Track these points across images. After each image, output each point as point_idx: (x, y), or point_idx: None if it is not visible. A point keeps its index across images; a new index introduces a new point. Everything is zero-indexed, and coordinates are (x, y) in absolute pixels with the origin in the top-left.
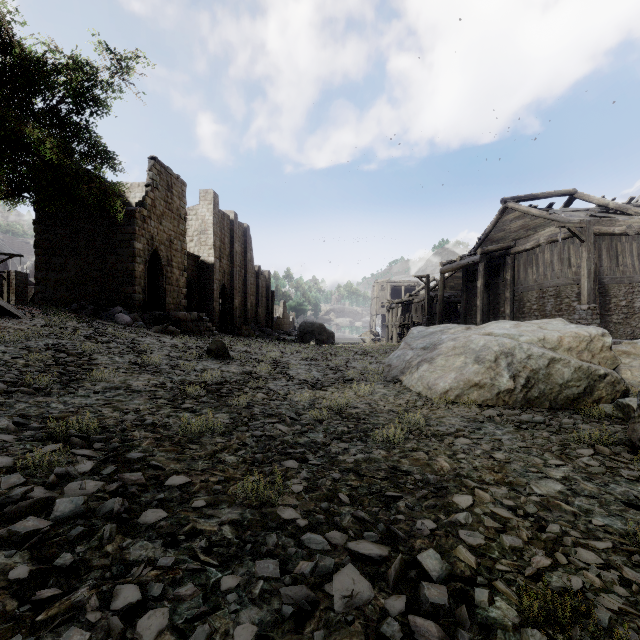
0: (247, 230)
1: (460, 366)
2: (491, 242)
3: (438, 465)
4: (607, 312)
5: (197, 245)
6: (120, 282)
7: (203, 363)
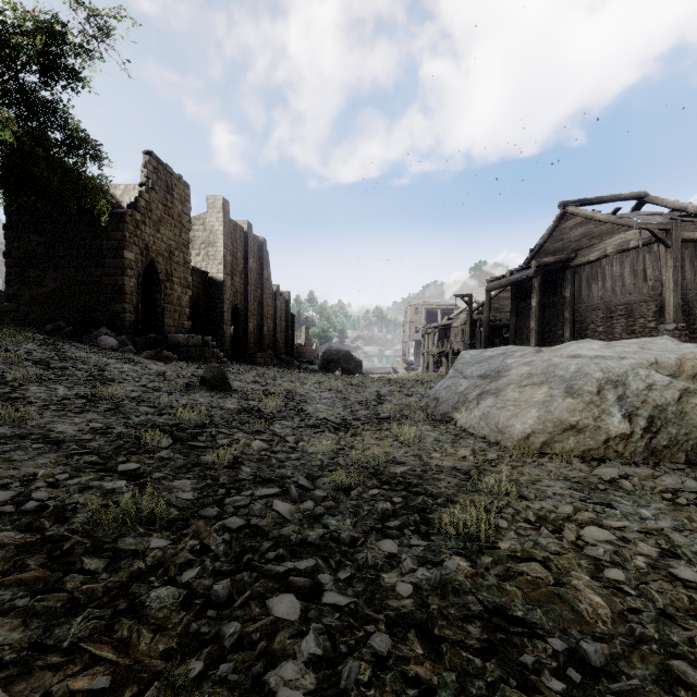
0: (263, 244)
1: (543, 400)
2: (546, 254)
3: (582, 601)
4: (691, 334)
5: (205, 260)
6: (107, 299)
7: (190, 396)
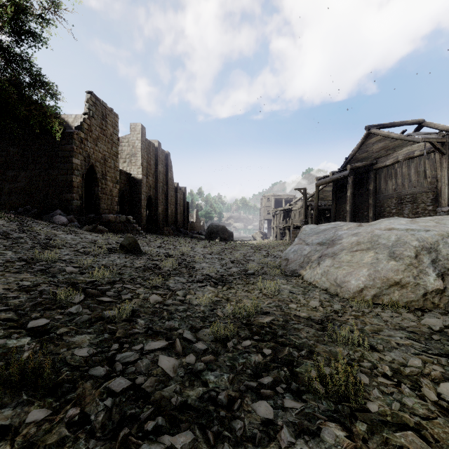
0: (168, 156)
1: (371, 262)
2: (356, 161)
3: None
4: None
5: (129, 165)
6: (61, 190)
7: (110, 258)
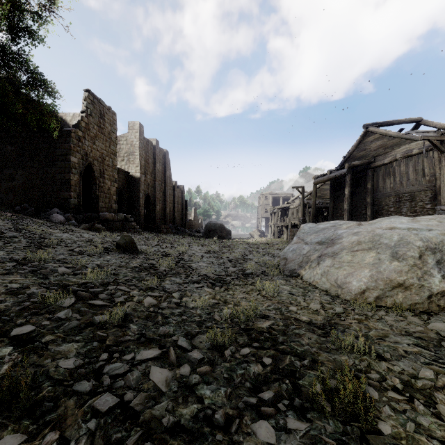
0: (166, 154)
1: (373, 262)
2: (354, 159)
3: None
4: None
5: (127, 164)
6: (58, 189)
7: (105, 257)
